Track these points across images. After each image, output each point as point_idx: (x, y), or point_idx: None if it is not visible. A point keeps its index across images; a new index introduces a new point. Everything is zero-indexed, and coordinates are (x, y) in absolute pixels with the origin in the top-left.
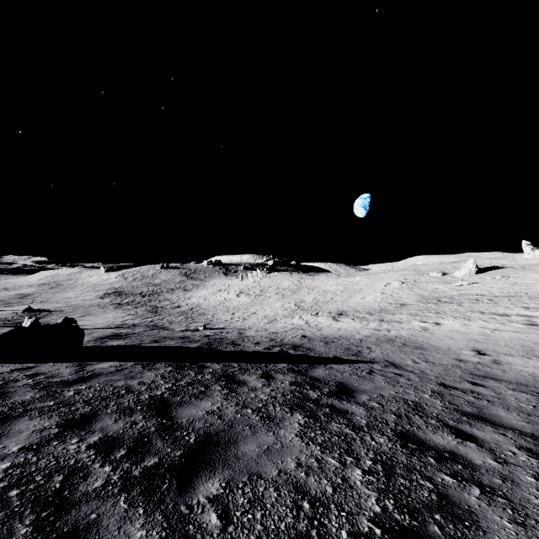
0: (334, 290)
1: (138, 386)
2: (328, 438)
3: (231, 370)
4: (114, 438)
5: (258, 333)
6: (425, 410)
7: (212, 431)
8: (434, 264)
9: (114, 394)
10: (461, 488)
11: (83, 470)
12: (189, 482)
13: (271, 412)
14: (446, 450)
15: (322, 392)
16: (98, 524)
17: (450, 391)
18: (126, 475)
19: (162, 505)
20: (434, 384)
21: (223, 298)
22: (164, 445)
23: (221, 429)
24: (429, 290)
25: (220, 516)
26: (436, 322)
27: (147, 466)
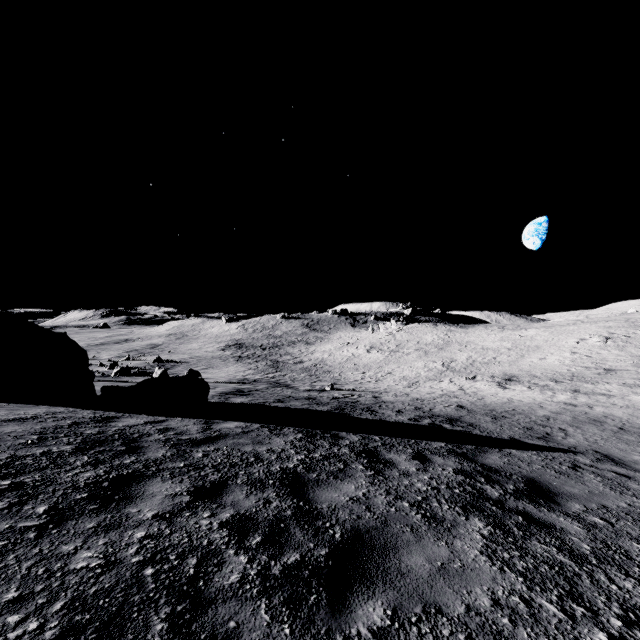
0: (497, 346)
1: (267, 453)
2: (532, 565)
3: (372, 445)
4: (247, 518)
5: (397, 398)
6: None
7: (361, 527)
8: None
9: (243, 461)
10: None
11: (217, 555)
12: (342, 599)
13: (436, 510)
14: None
15: (505, 490)
16: (239, 637)
17: None
18: (265, 572)
19: (312, 627)
20: None
21: (351, 354)
22: (305, 538)
23: (372, 526)
24: None
25: None
26: None
27: (288, 564)
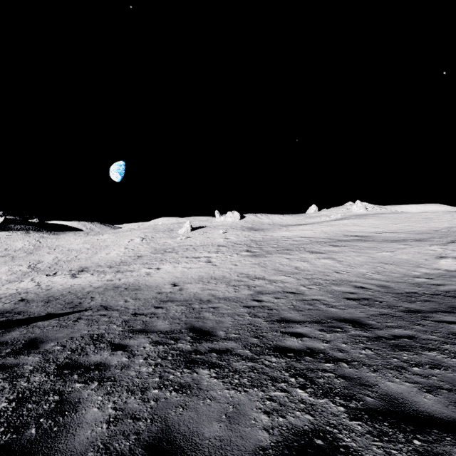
0: (80, 248)
1: None
2: None
3: None
4: None
5: None
6: (104, 338)
7: None
8: (167, 224)
9: None
10: (84, 388)
11: None
12: None
13: None
14: (95, 364)
15: None
16: None
17: (137, 317)
18: None
19: None
20: (128, 315)
21: None
22: None
23: None
24: (161, 243)
25: None
26: (158, 267)
27: None
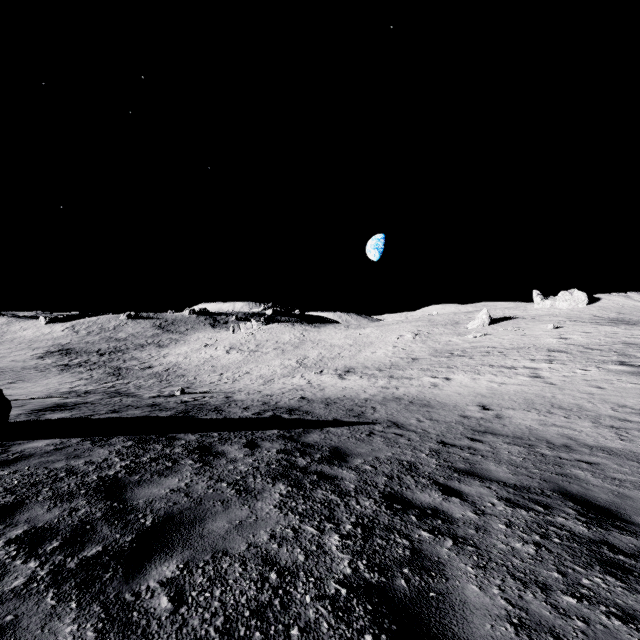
0: (342, 343)
1: (84, 466)
2: (310, 506)
3: (208, 441)
4: (46, 529)
5: (249, 396)
6: (419, 470)
7: (175, 510)
8: (448, 315)
9: (50, 478)
10: (435, 541)
11: None
12: (138, 568)
13: (250, 484)
14: (430, 508)
15: (312, 459)
16: (16, 625)
17: (449, 448)
18: (58, 569)
19: (101, 596)
20: (433, 442)
21: (209, 355)
22: (112, 532)
23: (186, 508)
24: (442, 342)
25: (172, 599)
26: (447, 377)
27: (87, 557)
